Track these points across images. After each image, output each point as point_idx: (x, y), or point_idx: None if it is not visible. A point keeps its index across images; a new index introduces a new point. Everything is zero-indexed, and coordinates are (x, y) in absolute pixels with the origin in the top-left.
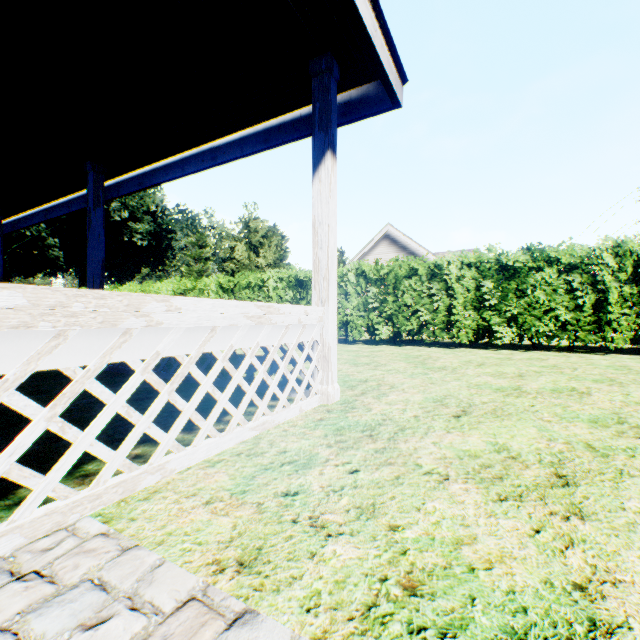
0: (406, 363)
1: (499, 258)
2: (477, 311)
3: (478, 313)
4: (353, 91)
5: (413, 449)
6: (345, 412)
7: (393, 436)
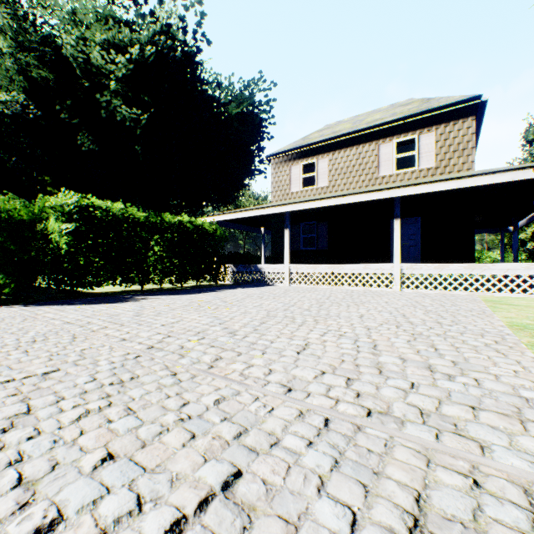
0: None
1: None
2: None
3: None
4: None
5: None
6: None
7: None
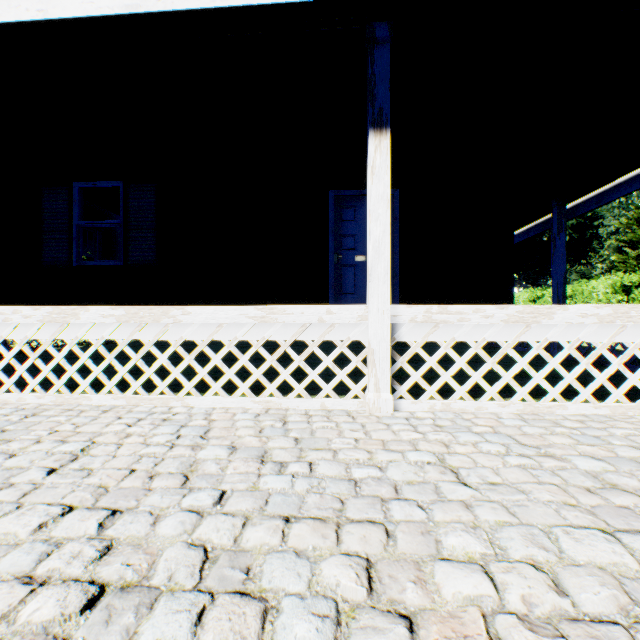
0: None
1: None
2: None
3: None
4: None
5: None
6: None
7: None
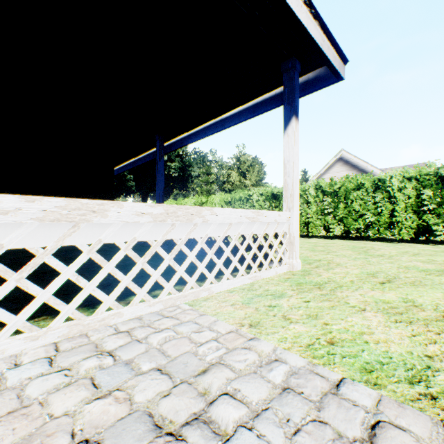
0: (352, 251)
1: (438, 171)
2: (417, 214)
3: (418, 215)
4: (310, 74)
5: (345, 296)
6: (303, 275)
7: (333, 289)
